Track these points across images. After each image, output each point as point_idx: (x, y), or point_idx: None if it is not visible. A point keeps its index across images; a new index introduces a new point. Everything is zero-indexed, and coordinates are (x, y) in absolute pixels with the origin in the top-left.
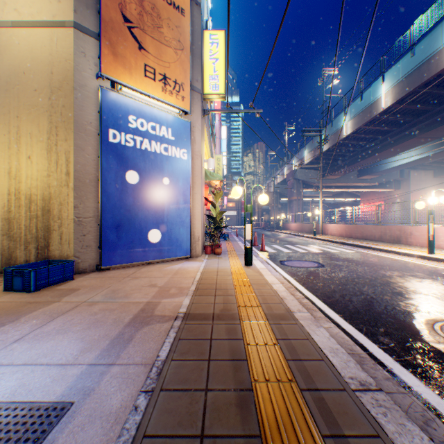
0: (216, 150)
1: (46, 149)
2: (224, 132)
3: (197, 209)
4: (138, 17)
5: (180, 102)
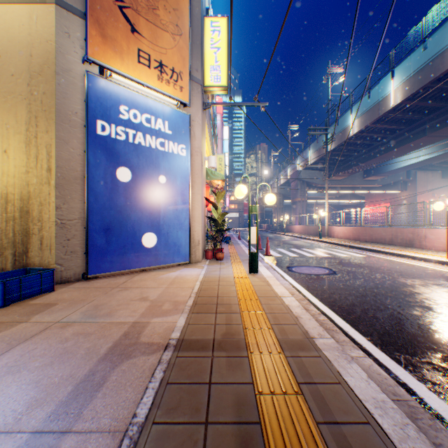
0: (218, 151)
1: (24, 142)
2: (226, 132)
3: (197, 210)
4: None
5: (177, 92)
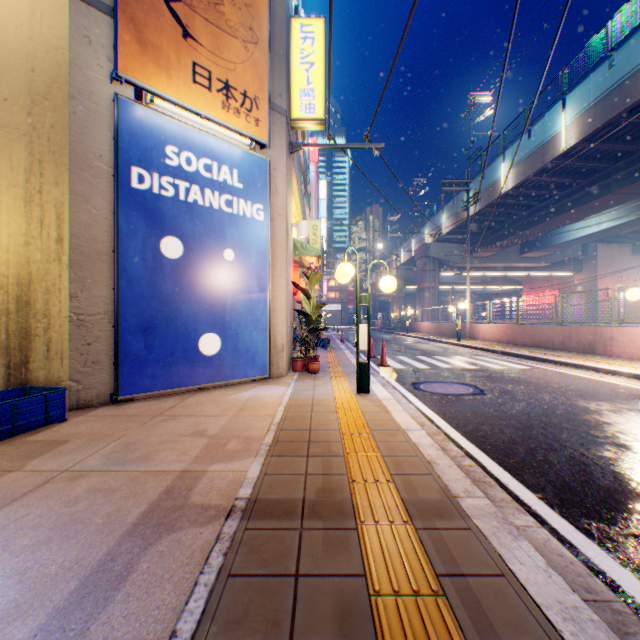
0: (311, 216)
1: (23, 199)
2: (323, 188)
3: (280, 300)
4: None
5: (252, 127)
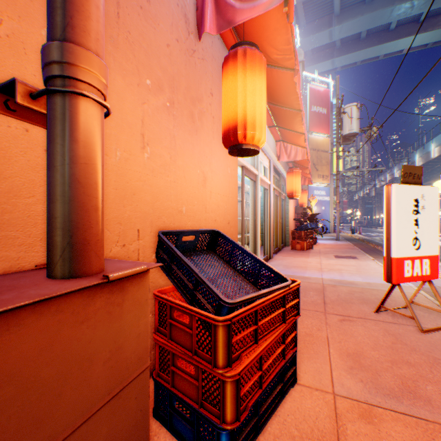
0: None
1: None
2: None
3: (331, 216)
4: (315, 162)
5: (326, 182)
